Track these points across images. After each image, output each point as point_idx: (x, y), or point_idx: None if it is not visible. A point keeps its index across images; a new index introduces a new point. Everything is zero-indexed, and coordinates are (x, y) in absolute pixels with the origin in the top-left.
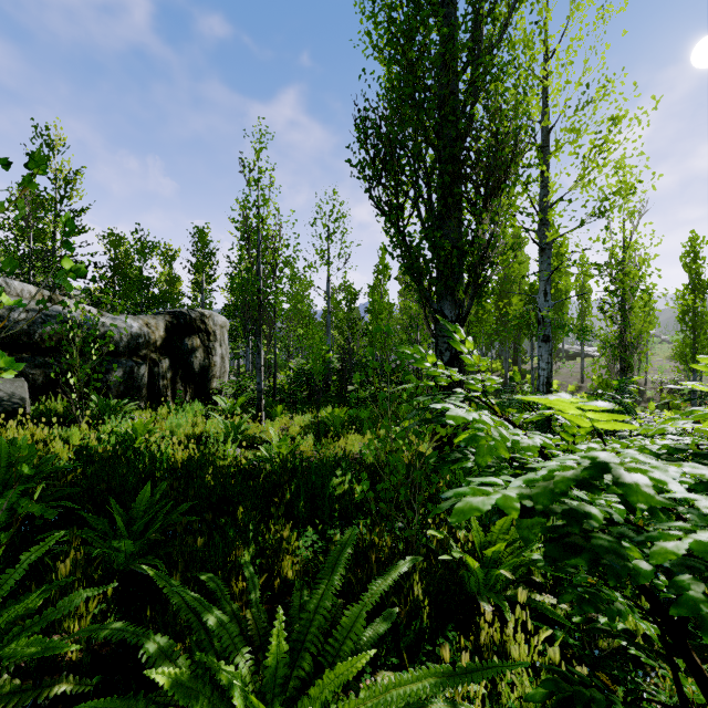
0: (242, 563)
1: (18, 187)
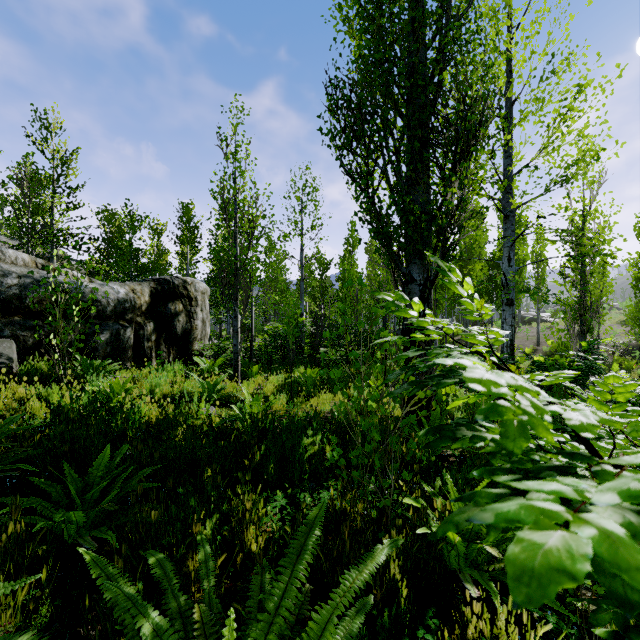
0: (198, 541)
1: (17, 165)
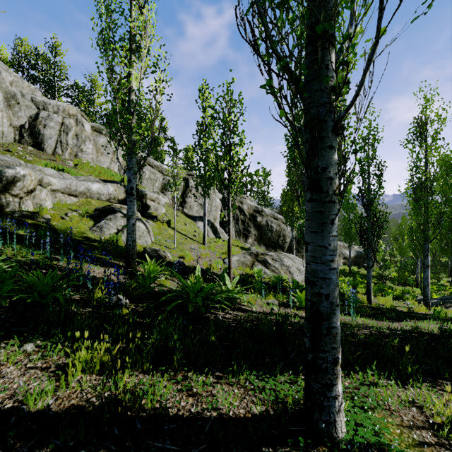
0: None
1: None
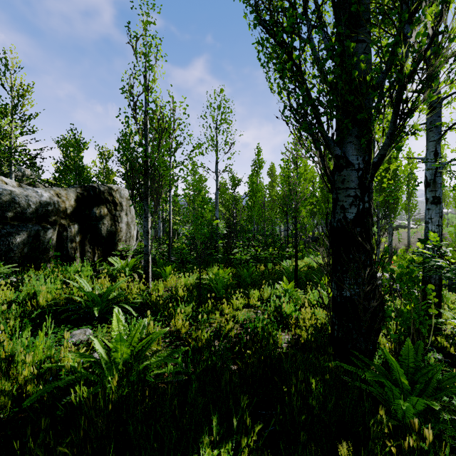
0: None
1: None
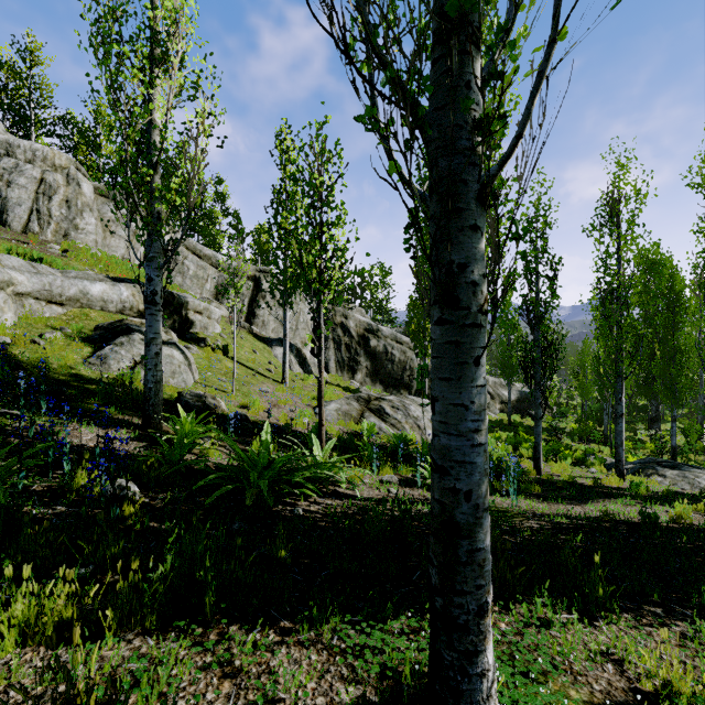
0: None
1: None
